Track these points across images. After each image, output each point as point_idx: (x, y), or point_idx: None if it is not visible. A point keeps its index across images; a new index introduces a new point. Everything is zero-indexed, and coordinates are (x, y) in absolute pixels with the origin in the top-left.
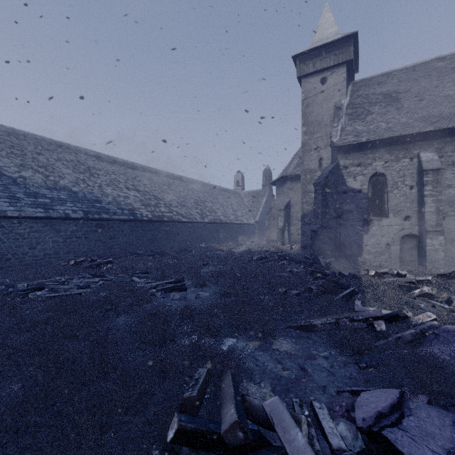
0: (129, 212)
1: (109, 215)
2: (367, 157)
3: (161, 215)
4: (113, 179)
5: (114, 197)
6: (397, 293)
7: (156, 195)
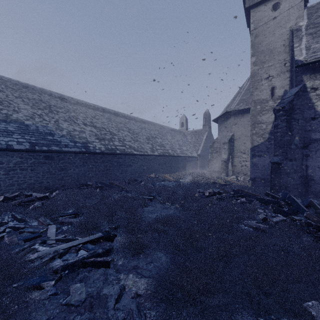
0: (82, 145)
1: (59, 147)
2: None
3: (113, 148)
4: (72, 116)
5: (68, 131)
6: None
7: (112, 131)
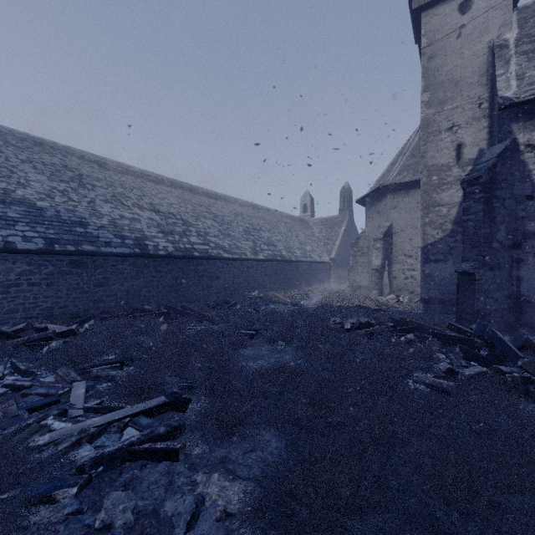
0: (135, 243)
1: (96, 247)
2: None
3: (189, 248)
4: (118, 193)
5: (112, 219)
6: None
7: (186, 219)
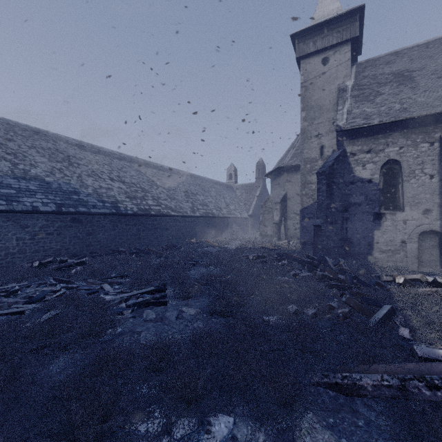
0: (111, 205)
1: (87, 209)
2: (379, 142)
3: (147, 209)
4: (95, 169)
5: (94, 189)
6: None
7: (144, 187)
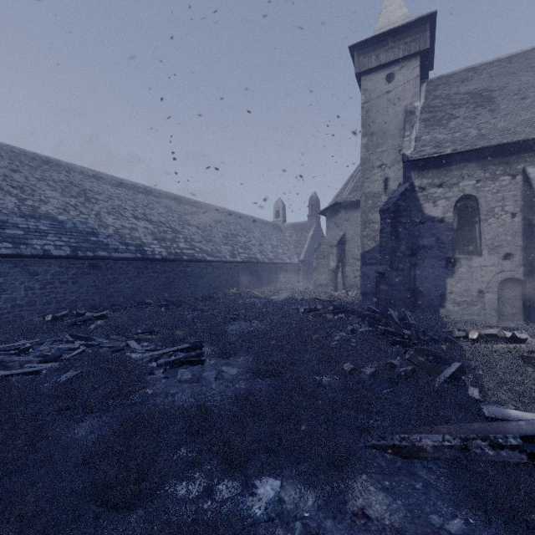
0: (136, 249)
1: (108, 253)
2: (452, 175)
3: (179, 253)
4: (117, 206)
5: (116, 229)
6: (534, 376)
7: (174, 227)
